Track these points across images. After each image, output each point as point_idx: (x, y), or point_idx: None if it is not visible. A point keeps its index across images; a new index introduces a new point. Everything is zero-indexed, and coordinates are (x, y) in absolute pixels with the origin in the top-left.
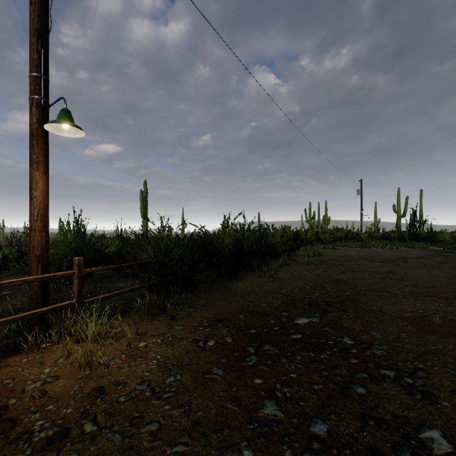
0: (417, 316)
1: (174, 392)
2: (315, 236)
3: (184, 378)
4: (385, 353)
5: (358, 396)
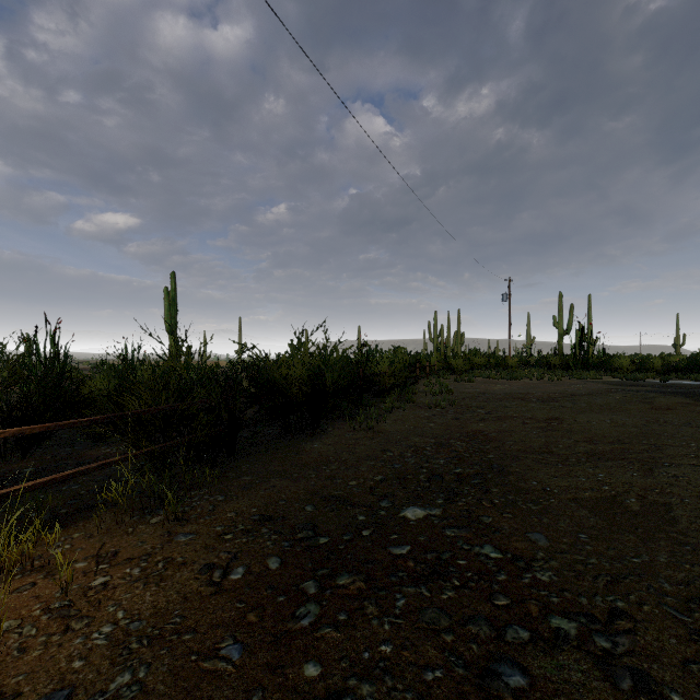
0: (601, 497)
1: None
2: (442, 363)
3: (152, 675)
4: (557, 579)
5: (511, 695)
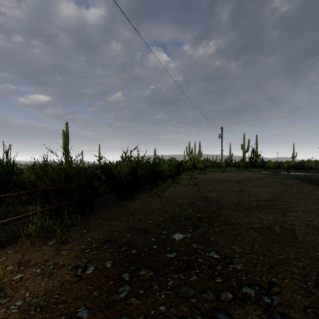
0: (263, 227)
1: None
2: (192, 165)
3: None
4: (244, 267)
5: None
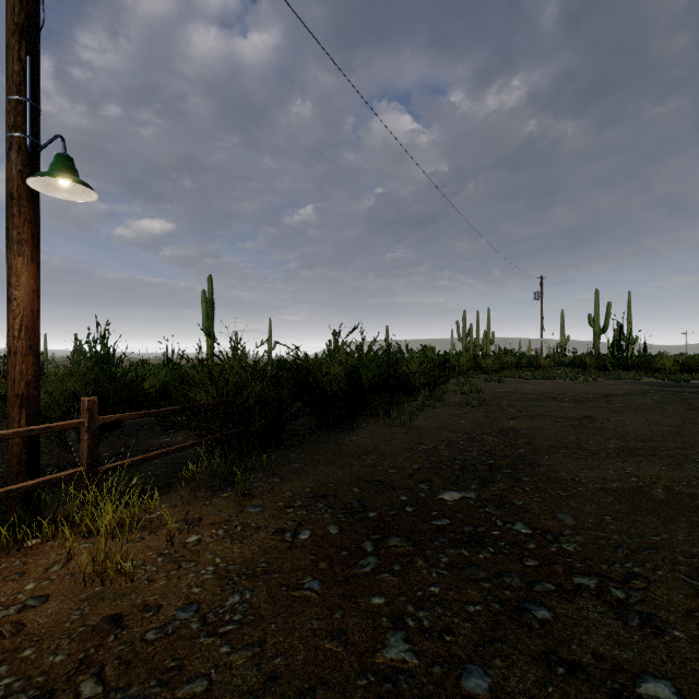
0: (628, 487)
1: (238, 622)
2: (472, 363)
3: (256, 597)
4: (581, 549)
5: (538, 623)
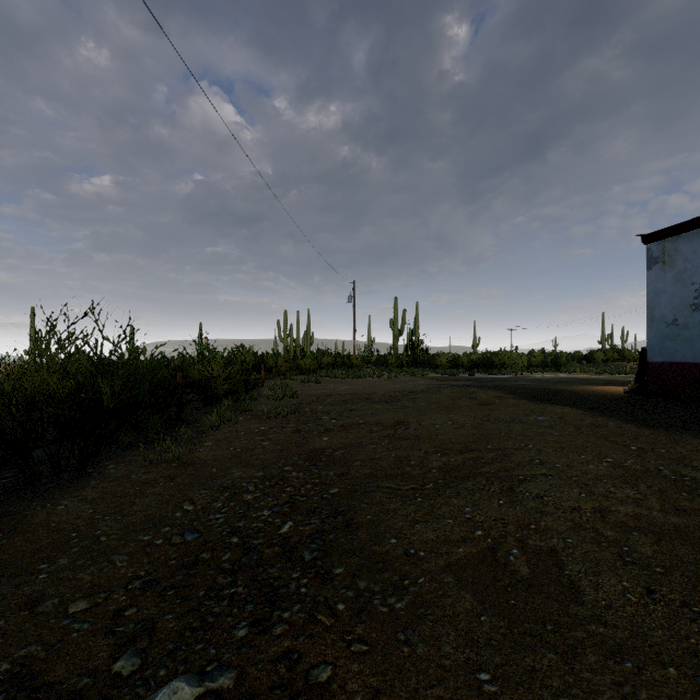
0: (479, 555)
1: None
2: (290, 363)
3: None
4: None
5: None
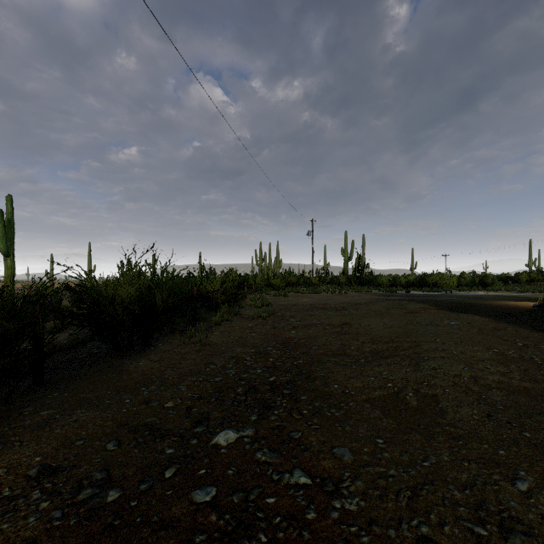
0: (387, 395)
1: None
2: (265, 282)
3: None
4: (364, 504)
5: None
